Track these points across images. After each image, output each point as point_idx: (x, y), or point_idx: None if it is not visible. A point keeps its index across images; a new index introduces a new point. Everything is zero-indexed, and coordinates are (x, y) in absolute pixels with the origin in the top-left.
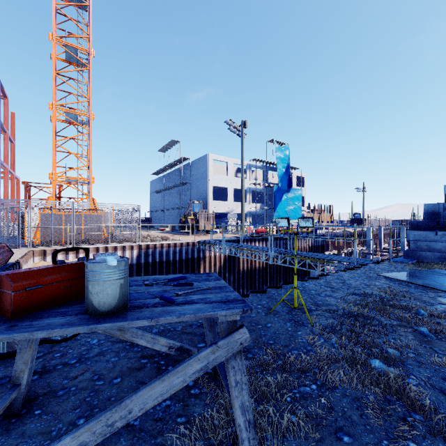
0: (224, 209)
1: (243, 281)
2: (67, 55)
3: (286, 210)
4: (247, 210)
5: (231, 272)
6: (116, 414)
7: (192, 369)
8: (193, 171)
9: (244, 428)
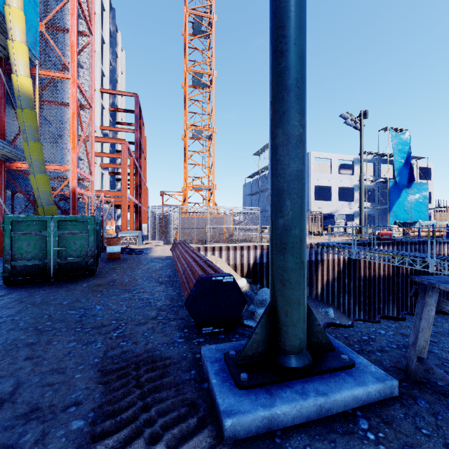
0: (327, 209)
1: (364, 290)
2: (194, 81)
3: (405, 209)
4: (353, 210)
5: (351, 278)
6: None
7: None
8: None
9: None
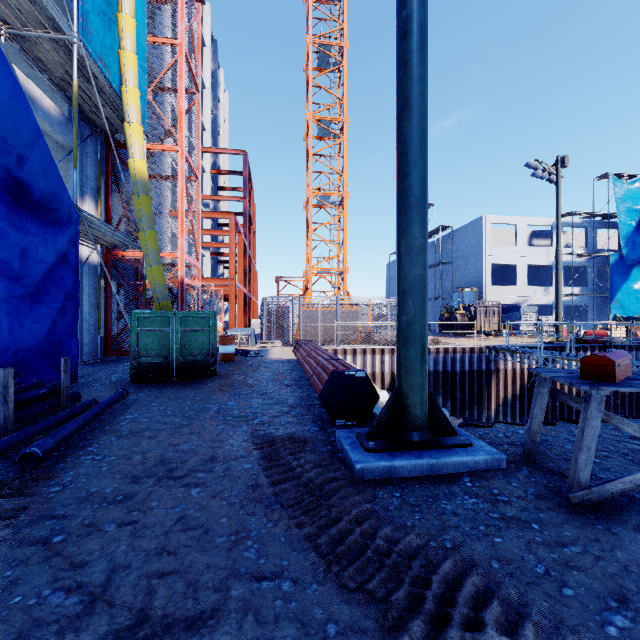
0: (511, 298)
1: (562, 414)
2: (320, 130)
3: (638, 296)
4: (552, 299)
5: None
6: None
7: None
8: (456, 244)
9: None
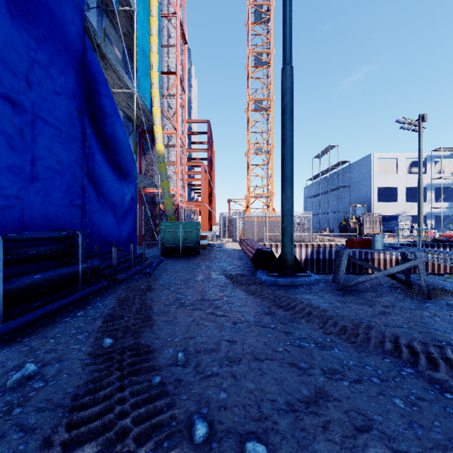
0: (393, 211)
1: None
2: (256, 106)
3: None
4: (426, 211)
5: None
6: (385, 272)
7: (406, 265)
8: (353, 173)
9: (424, 287)
